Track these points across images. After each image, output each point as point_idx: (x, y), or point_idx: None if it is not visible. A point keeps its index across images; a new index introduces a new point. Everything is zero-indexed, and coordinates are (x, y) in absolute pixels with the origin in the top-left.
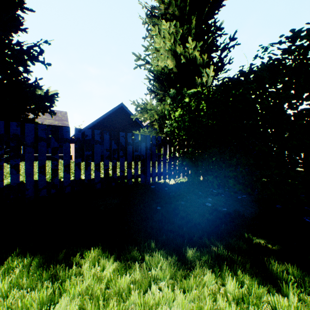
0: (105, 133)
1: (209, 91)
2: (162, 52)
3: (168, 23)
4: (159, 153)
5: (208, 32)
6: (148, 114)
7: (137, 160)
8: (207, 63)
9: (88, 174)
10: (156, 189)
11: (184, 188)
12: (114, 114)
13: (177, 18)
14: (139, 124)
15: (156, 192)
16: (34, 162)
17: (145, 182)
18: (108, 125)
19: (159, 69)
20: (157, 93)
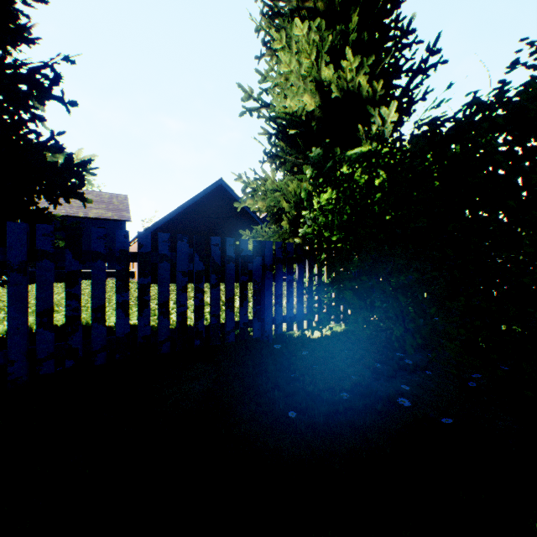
0: (180, 239)
1: (396, 151)
2: (295, 80)
3: (305, 25)
4: (289, 277)
5: (382, 41)
6: (268, 199)
7: (246, 292)
8: (381, 99)
9: (145, 325)
10: (285, 354)
11: (342, 349)
12: (207, 199)
13: (322, 15)
14: (251, 216)
15: (284, 360)
16: (26, 305)
17: (262, 335)
18: (197, 219)
19: (289, 114)
20: (285, 158)
